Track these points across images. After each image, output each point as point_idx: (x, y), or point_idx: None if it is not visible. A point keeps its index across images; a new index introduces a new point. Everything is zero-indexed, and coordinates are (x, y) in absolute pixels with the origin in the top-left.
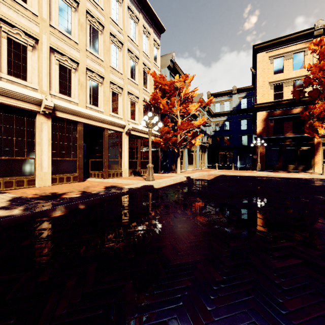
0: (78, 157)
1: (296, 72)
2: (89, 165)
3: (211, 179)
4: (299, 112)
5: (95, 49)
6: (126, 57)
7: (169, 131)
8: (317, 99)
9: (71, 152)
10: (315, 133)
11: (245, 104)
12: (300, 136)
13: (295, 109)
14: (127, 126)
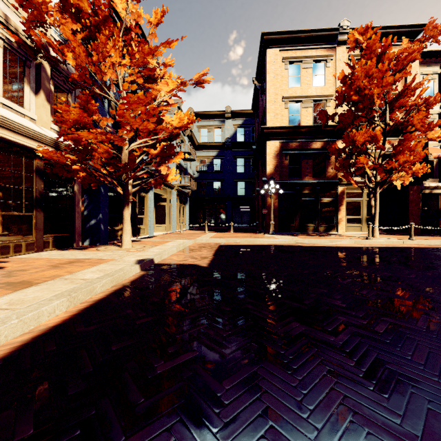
0: None
1: (317, 89)
2: None
3: (209, 261)
4: (320, 147)
5: None
6: None
7: (87, 125)
8: (350, 126)
9: None
10: (350, 176)
11: (242, 136)
12: (322, 182)
13: (316, 142)
14: None
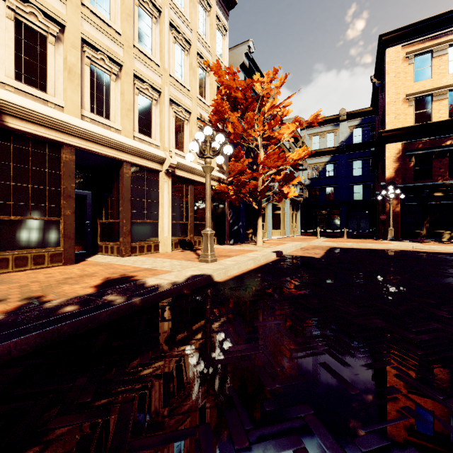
0: (63, 214)
1: None
2: (98, 230)
3: (321, 256)
4: None
5: (103, 8)
6: (166, 36)
7: (244, 170)
8: None
9: (46, 205)
10: None
11: (359, 137)
12: None
13: None
14: (167, 160)
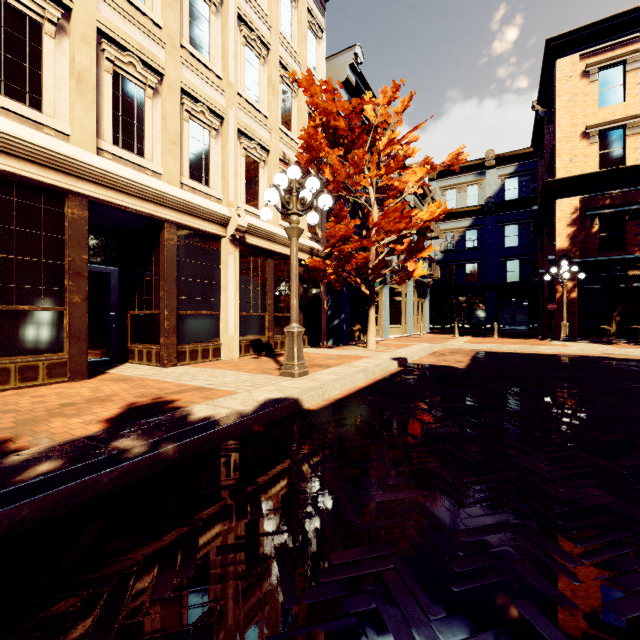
0: (68, 302)
1: None
2: (128, 327)
3: (466, 365)
4: None
5: None
6: (232, 34)
7: (349, 236)
8: None
9: (40, 287)
10: None
11: (514, 191)
12: None
13: None
14: (233, 221)
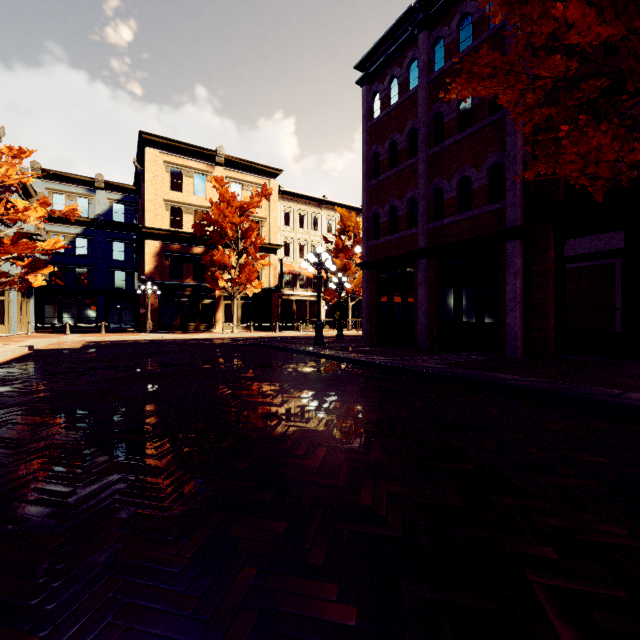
0: None
1: (198, 199)
2: None
3: (80, 347)
4: (201, 253)
5: None
6: None
7: None
8: (219, 243)
9: None
10: (217, 284)
11: (121, 215)
12: (203, 285)
13: (197, 248)
14: None
